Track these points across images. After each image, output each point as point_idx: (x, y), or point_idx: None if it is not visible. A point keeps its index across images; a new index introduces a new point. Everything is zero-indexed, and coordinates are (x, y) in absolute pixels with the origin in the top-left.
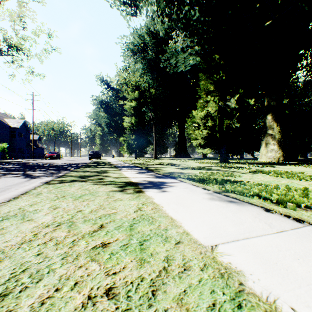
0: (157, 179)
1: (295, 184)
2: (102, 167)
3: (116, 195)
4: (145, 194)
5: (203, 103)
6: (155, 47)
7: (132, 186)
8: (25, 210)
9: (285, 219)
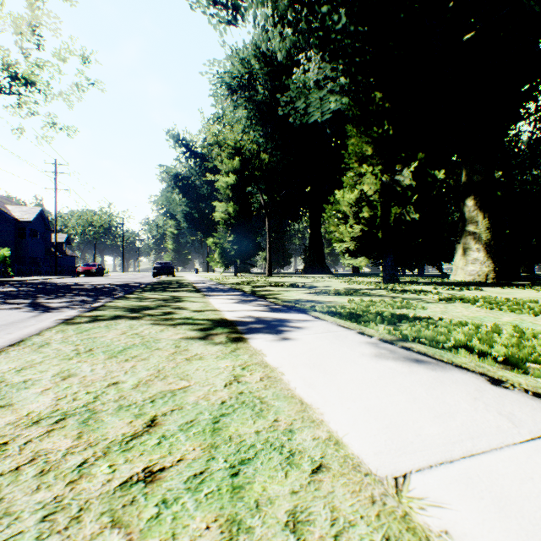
0: (273, 313)
1: (529, 323)
2: (174, 292)
3: (193, 347)
4: (248, 346)
5: (354, 177)
6: (270, 81)
7: (226, 329)
8: (2, 382)
9: (540, 404)
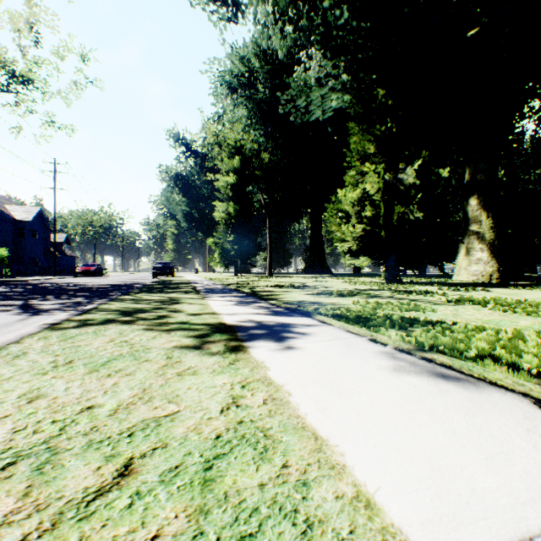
0: (275, 317)
1: None
2: (172, 293)
3: (187, 358)
4: (249, 356)
5: (356, 176)
6: (270, 79)
7: (224, 336)
8: None
9: None
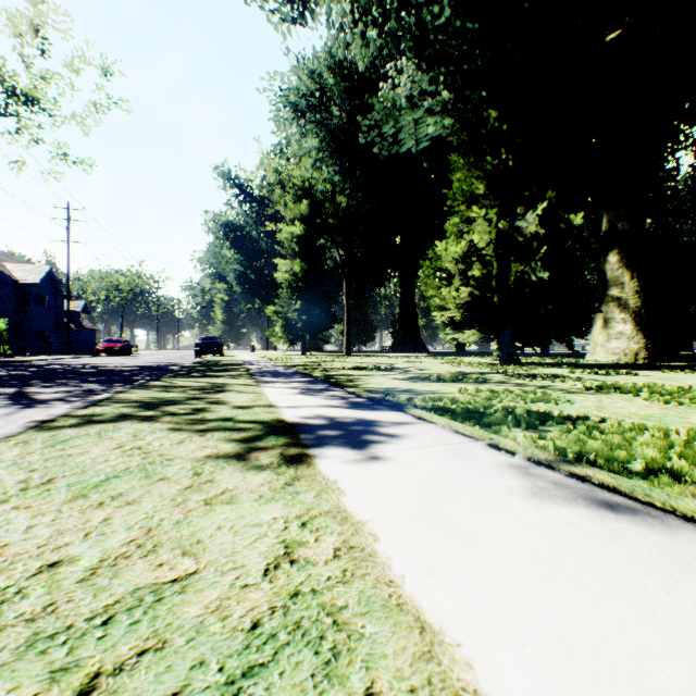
0: (354, 411)
1: None
2: (218, 377)
3: (223, 474)
4: (314, 472)
5: (459, 224)
6: (348, 100)
7: (281, 439)
8: None
9: None
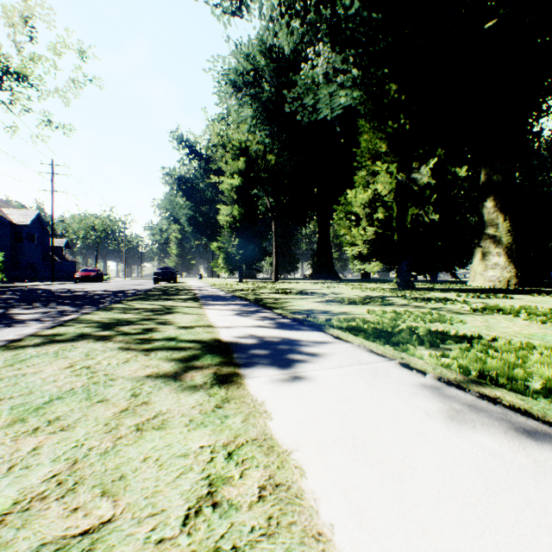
0: (280, 331)
1: None
2: (169, 300)
3: (159, 396)
4: (243, 393)
5: (366, 176)
6: (276, 78)
7: (216, 358)
8: None
9: None
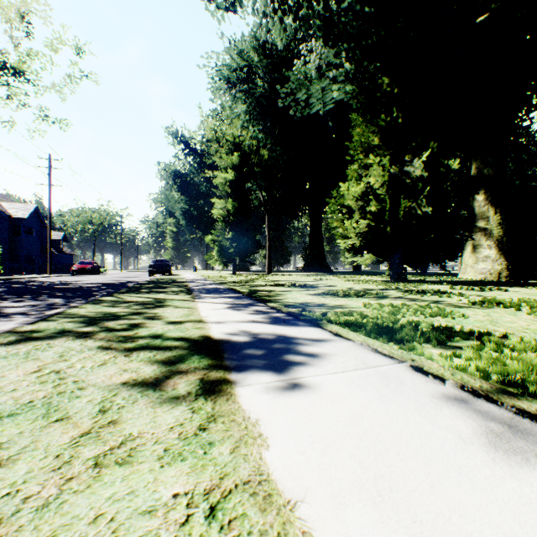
0: (275, 326)
1: None
2: (161, 293)
3: (131, 412)
4: (234, 408)
5: (358, 170)
6: (269, 74)
7: (204, 360)
8: None
9: None
